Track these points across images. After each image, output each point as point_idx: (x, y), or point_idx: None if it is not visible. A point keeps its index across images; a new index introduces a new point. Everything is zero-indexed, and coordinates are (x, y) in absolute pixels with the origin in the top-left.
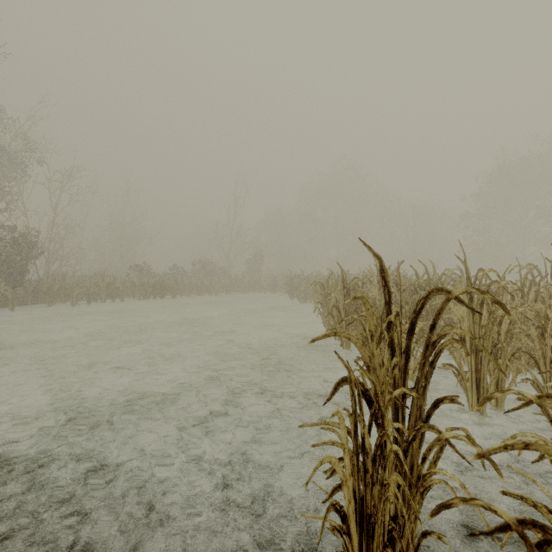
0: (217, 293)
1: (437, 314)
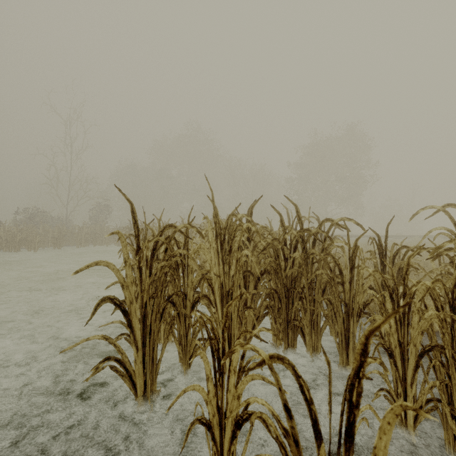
0: (37, 248)
1: None
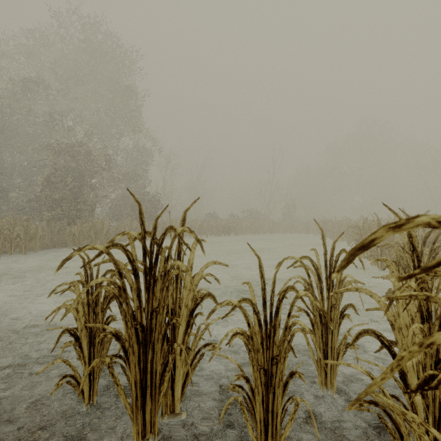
0: (264, 233)
1: (436, 238)
